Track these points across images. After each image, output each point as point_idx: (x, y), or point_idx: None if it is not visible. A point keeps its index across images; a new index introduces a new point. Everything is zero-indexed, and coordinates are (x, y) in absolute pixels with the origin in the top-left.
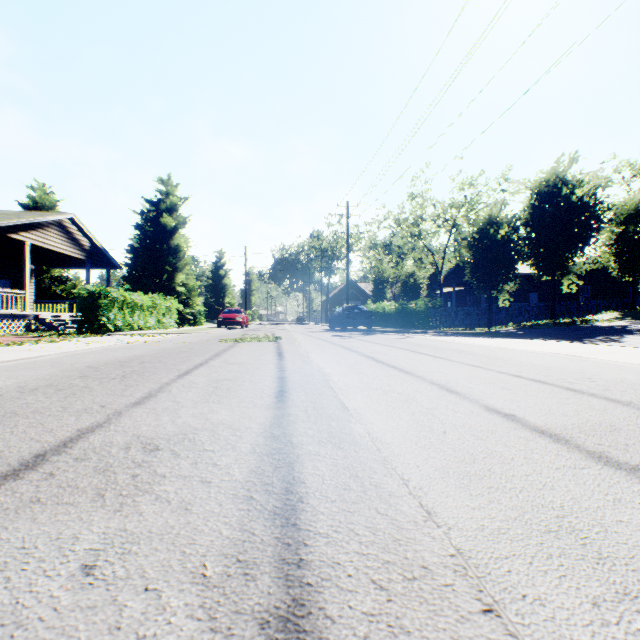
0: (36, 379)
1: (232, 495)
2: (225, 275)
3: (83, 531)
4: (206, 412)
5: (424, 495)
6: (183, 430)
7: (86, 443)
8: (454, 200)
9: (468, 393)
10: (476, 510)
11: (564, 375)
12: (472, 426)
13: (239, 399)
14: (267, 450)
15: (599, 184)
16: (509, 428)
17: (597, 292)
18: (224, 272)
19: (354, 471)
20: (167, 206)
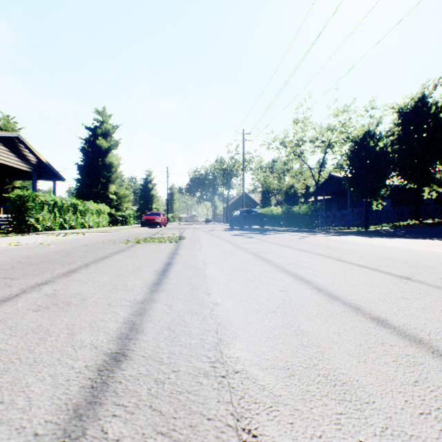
0: None
1: None
2: (152, 188)
3: None
4: None
5: None
6: None
7: None
8: (329, 125)
9: None
10: None
11: None
12: None
13: None
14: None
15: None
16: None
17: (439, 199)
18: (152, 186)
19: None
20: (102, 131)
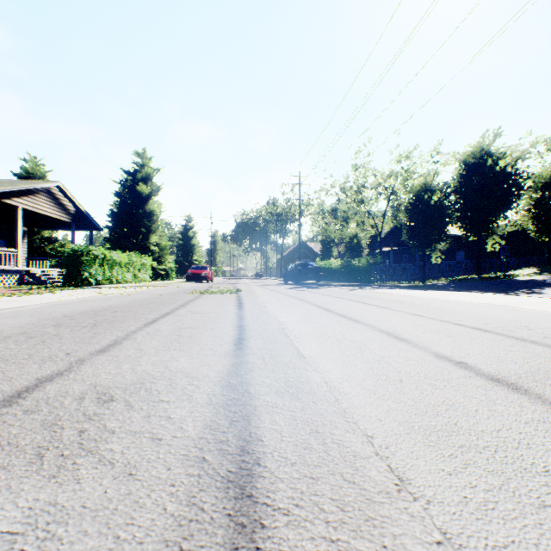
0: (12, 327)
1: (182, 456)
2: (193, 236)
3: (6, 505)
4: (166, 360)
5: (392, 456)
6: (141, 379)
7: (41, 393)
8: (392, 170)
9: (416, 341)
10: (453, 476)
11: (502, 323)
12: (427, 374)
13: (199, 347)
14: (223, 401)
15: (519, 156)
16: (464, 376)
17: (516, 251)
18: (192, 234)
19: (314, 426)
20: (142, 176)
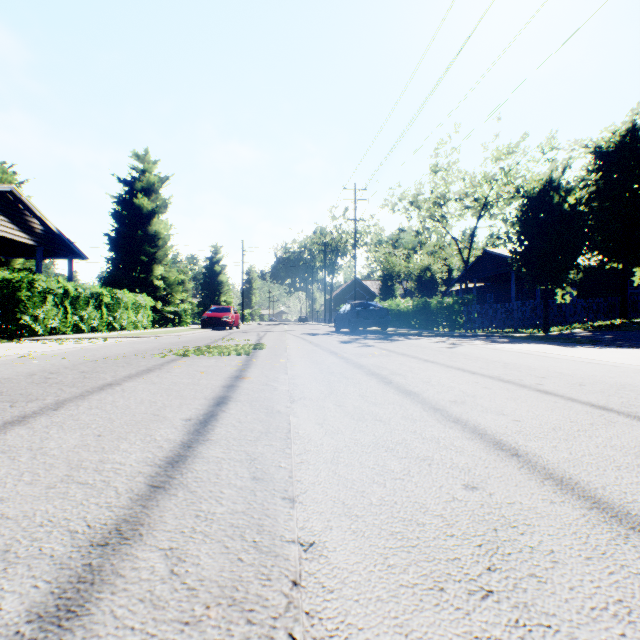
0: None
1: None
2: (221, 271)
3: None
4: None
5: None
6: None
7: None
8: (486, 174)
9: None
10: None
11: None
12: None
13: None
14: None
15: None
16: None
17: None
18: (220, 268)
19: None
20: (144, 186)
